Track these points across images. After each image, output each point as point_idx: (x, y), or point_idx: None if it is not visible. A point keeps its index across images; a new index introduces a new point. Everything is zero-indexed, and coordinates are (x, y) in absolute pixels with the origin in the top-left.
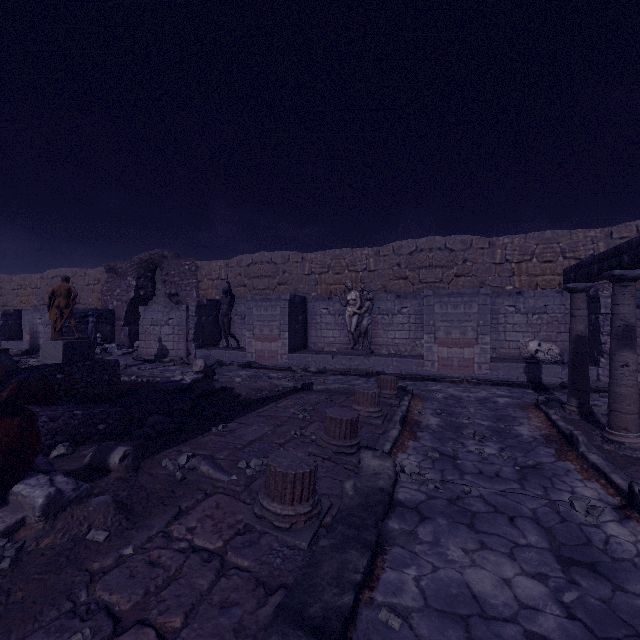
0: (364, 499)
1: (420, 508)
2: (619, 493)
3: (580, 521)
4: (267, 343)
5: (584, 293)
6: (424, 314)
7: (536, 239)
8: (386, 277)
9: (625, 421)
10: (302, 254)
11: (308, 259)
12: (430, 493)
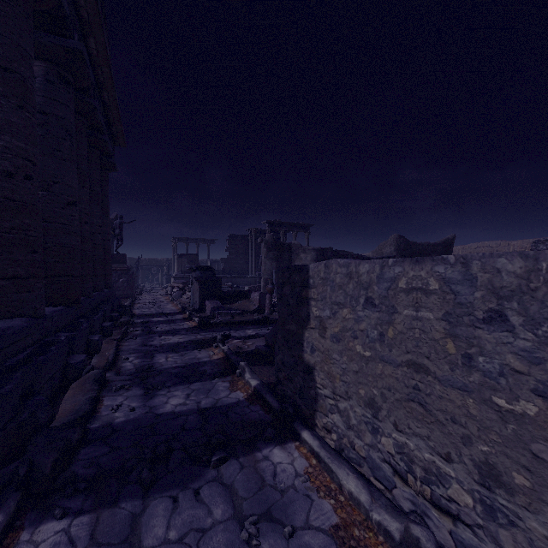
0: None
1: None
2: None
3: None
4: None
5: None
6: None
7: None
8: None
9: None
10: (508, 242)
11: (512, 244)
12: None
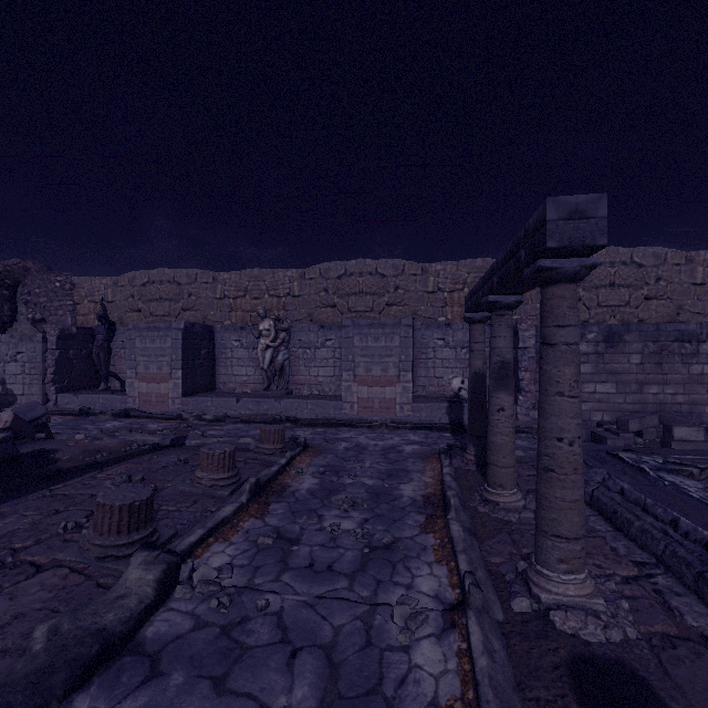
0: (52, 658)
1: (165, 653)
2: (460, 583)
3: (389, 642)
4: (155, 384)
5: (482, 324)
6: (343, 348)
7: (468, 267)
8: (312, 304)
9: (501, 476)
10: (213, 273)
11: (221, 280)
12: (205, 617)
